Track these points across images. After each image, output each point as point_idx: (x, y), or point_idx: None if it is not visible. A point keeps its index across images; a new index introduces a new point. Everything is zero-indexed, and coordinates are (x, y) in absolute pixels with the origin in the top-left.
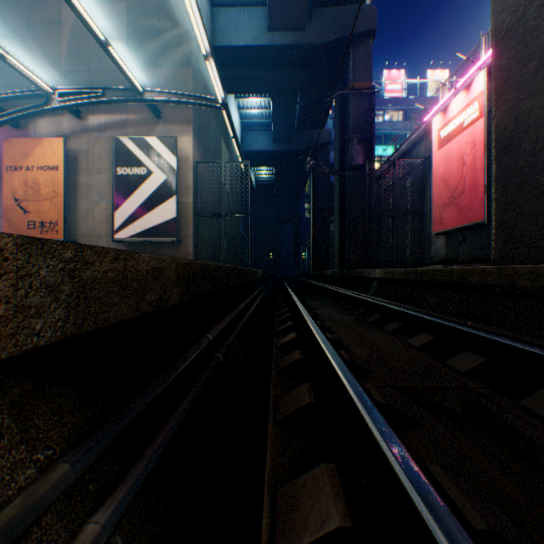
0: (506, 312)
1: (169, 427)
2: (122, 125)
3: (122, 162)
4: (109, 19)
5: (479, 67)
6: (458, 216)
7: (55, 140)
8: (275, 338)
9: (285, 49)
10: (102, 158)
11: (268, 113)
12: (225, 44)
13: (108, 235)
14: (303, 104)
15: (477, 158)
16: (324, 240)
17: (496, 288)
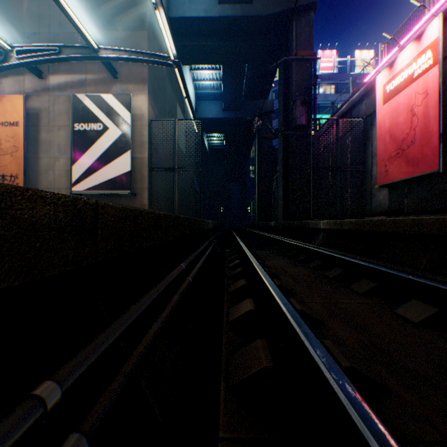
0: None
1: None
2: (81, 84)
3: (80, 118)
4: None
5: (426, 21)
6: (407, 167)
7: (16, 97)
8: (226, 304)
9: (234, 21)
10: (62, 116)
11: (219, 84)
12: (180, 15)
13: (68, 188)
14: (250, 77)
15: (430, 107)
16: (267, 195)
17: None
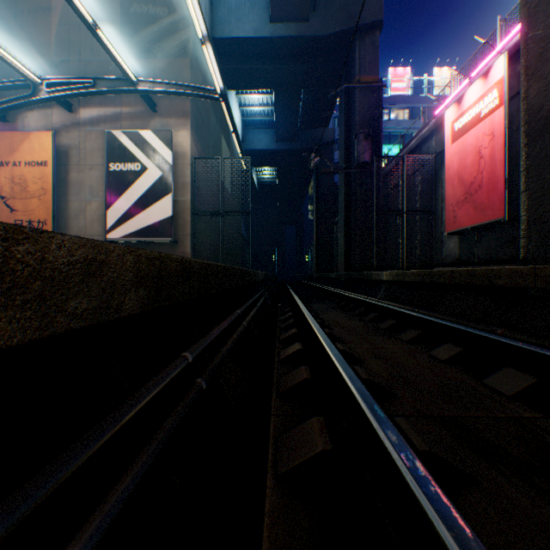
0: (544, 319)
1: (76, 549)
2: (116, 118)
3: (115, 158)
4: (101, 6)
5: (497, 54)
6: (475, 213)
7: (44, 134)
8: (277, 349)
9: (288, 41)
10: (94, 154)
11: (270, 110)
12: (225, 36)
13: (100, 235)
14: (307, 102)
15: (496, 150)
16: (328, 241)
17: (530, 291)
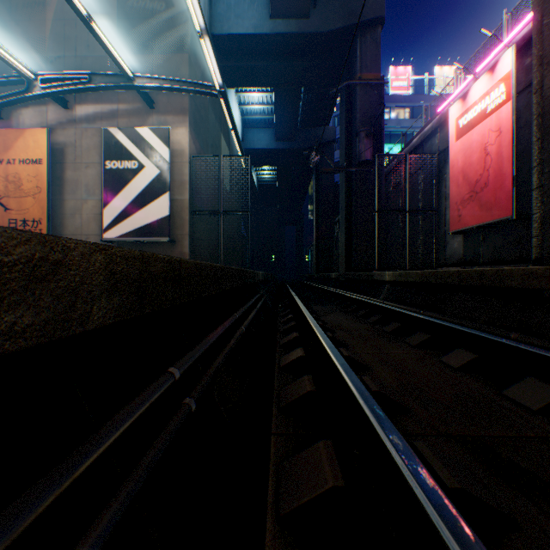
0: None
1: None
2: (112, 115)
3: (112, 155)
4: (98, 1)
5: (503, 48)
6: (480, 212)
7: (39, 131)
8: (278, 354)
9: (288, 38)
10: (90, 151)
11: (270, 109)
12: (224, 32)
13: (97, 235)
14: (307, 100)
15: (503, 147)
16: (328, 241)
17: (545, 293)
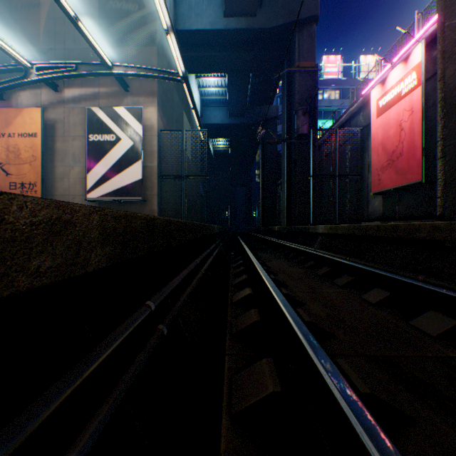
0: None
1: None
2: (94, 97)
3: (94, 130)
4: (82, 3)
5: (415, 42)
6: (396, 177)
7: (34, 110)
8: (230, 293)
9: (239, 33)
10: (76, 127)
11: (224, 91)
12: (186, 28)
13: (82, 195)
14: (254, 84)
15: (415, 123)
16: (272, 200)
17: (446, 243)
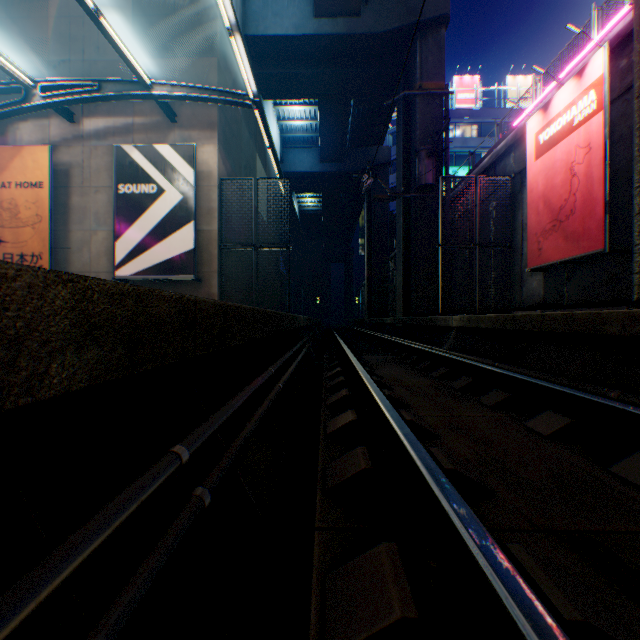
0: None
1: None
2: (127, 131)
3: (126, 178)
4: None
5: (592, 49)
6: (565, 245)
7: (39, 149)
8: (323, 418)
9: (335, 40)
10: (101, 173)
11: (314, 125)
12: (260, 33)
13: (108, 272)
14: (358, 115)
15: (594, 166)
16: (382, 280)
17: None
